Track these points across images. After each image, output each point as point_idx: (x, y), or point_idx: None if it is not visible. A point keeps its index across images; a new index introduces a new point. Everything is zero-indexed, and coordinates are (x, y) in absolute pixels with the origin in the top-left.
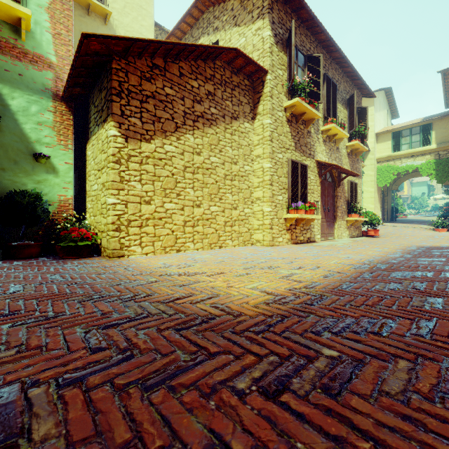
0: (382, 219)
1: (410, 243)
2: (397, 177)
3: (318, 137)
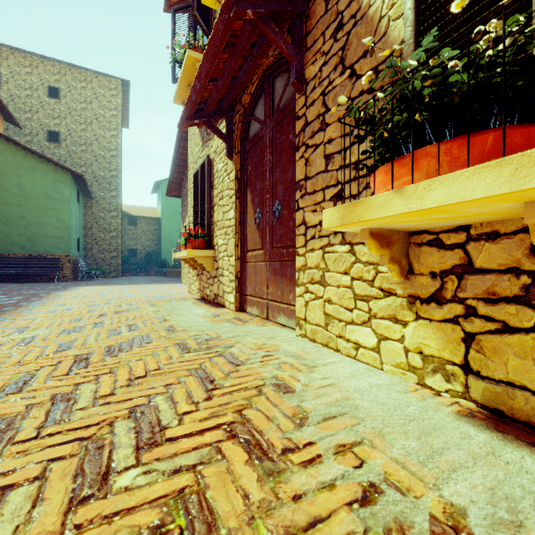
0: None
1: None
2: None
3: None
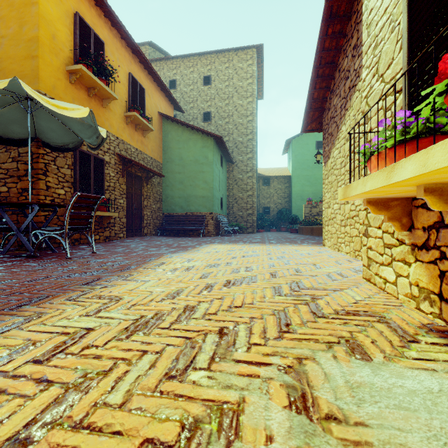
0: None
1: None
2: None
3: None
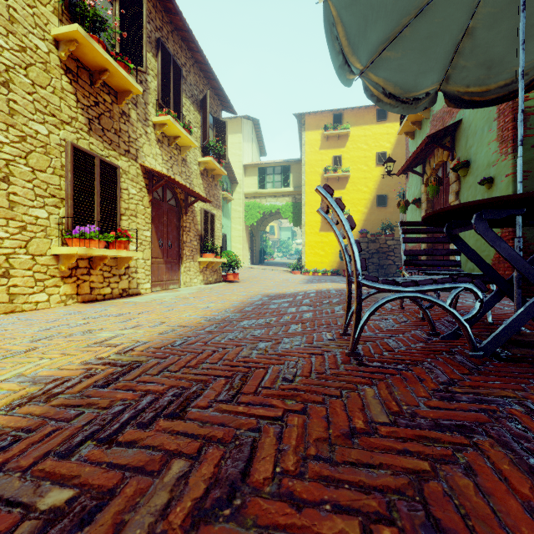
0: (251, 261)
1: (262, 289)
2: (265, 218)
3: (146, 131)
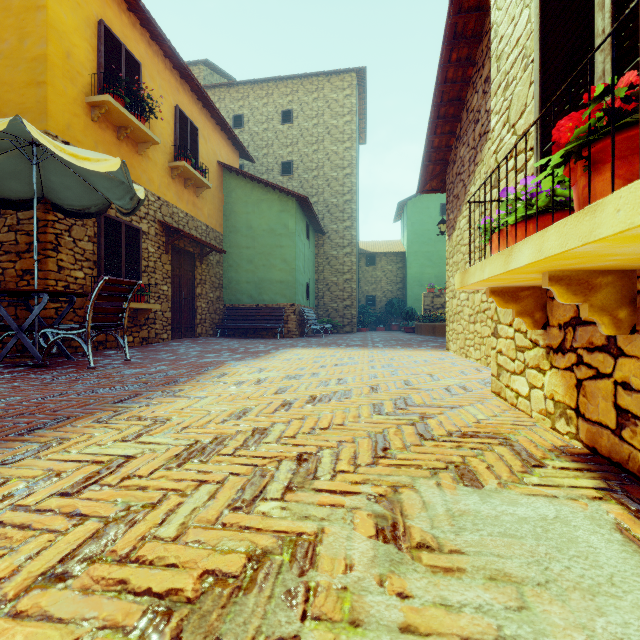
0: None
1: None
2: None
3: None
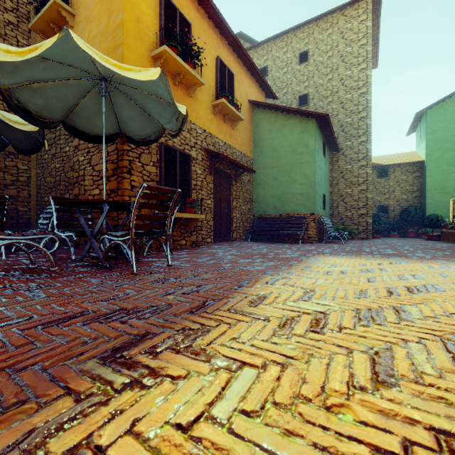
0: None
1: None
2: None
3: None
